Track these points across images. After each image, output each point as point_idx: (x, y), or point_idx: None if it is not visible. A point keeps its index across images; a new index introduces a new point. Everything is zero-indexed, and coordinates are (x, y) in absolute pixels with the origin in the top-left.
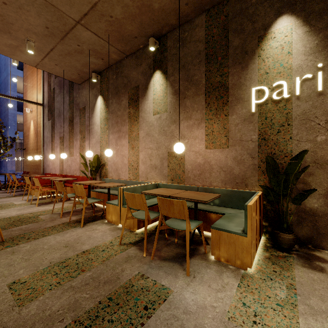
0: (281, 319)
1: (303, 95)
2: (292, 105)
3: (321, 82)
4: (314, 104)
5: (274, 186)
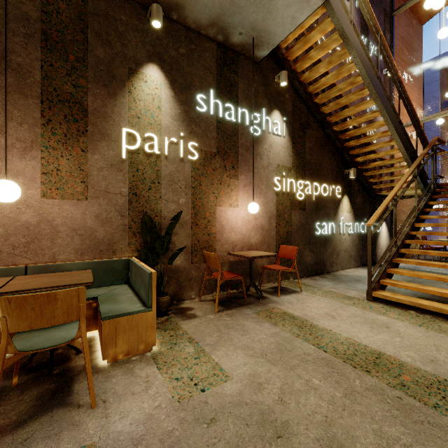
0: (205, 366)
1: (170, 156)
2: (162, 164)
3: (182, 150)
4: (178, 169)
5: (158, 248)
